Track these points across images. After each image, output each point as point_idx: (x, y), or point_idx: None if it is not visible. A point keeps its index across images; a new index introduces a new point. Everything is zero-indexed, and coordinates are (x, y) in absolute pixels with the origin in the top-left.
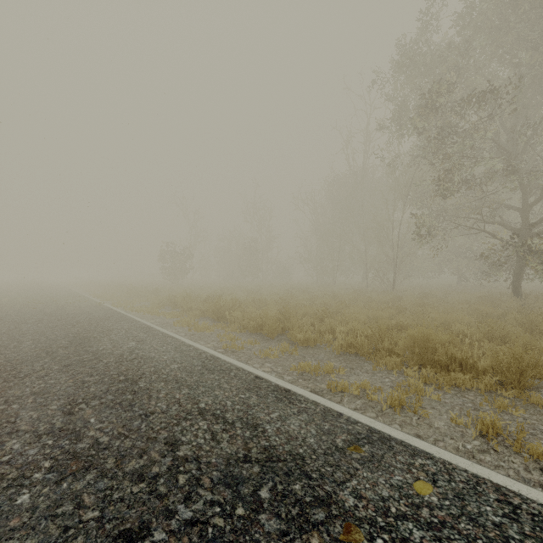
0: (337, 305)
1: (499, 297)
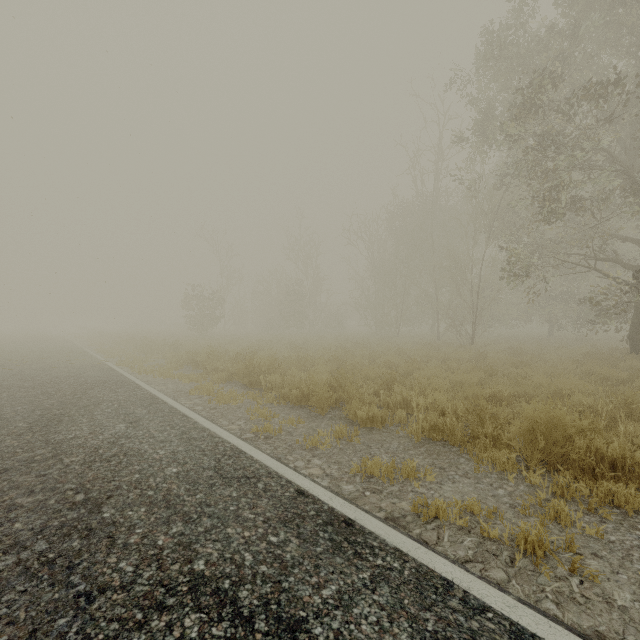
0: (406, 366)
1: (610, 353)
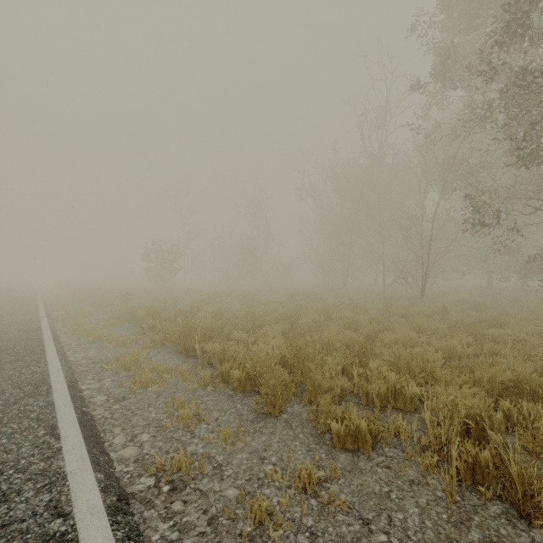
0: (372, 326)
1: None
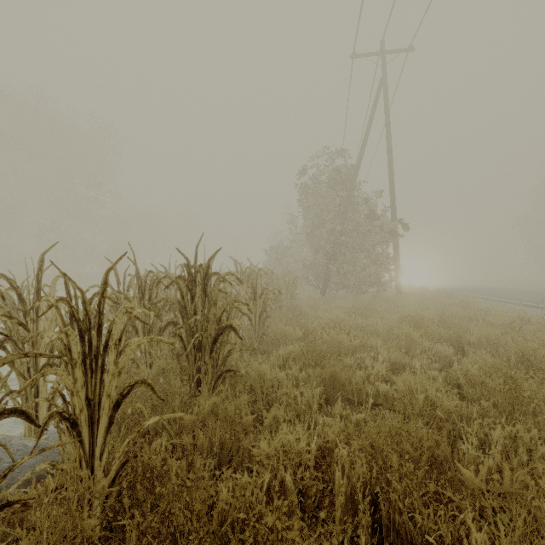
0: None
1: None
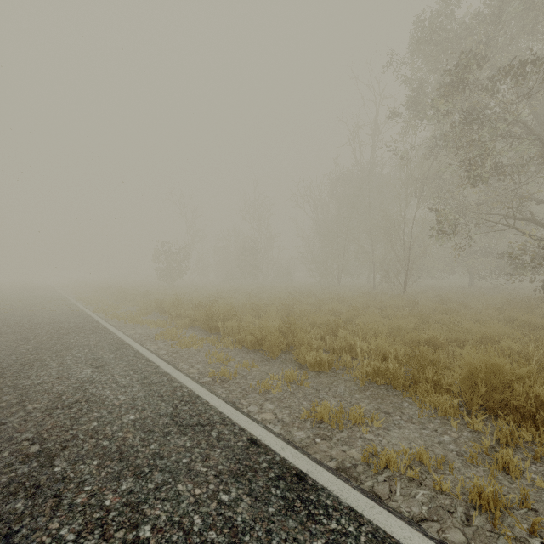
0: (349, 313)
1: (526, 301)
